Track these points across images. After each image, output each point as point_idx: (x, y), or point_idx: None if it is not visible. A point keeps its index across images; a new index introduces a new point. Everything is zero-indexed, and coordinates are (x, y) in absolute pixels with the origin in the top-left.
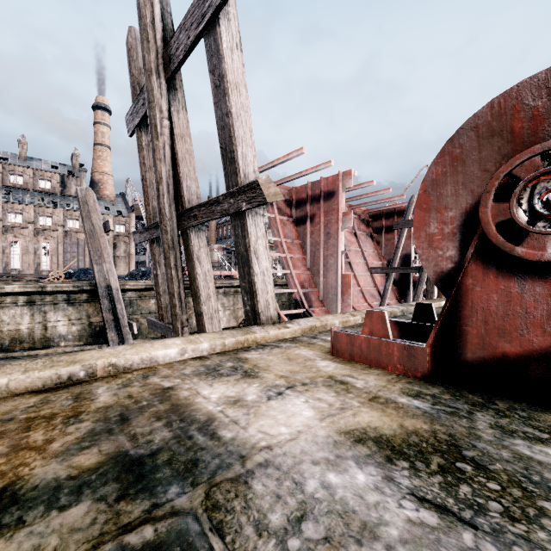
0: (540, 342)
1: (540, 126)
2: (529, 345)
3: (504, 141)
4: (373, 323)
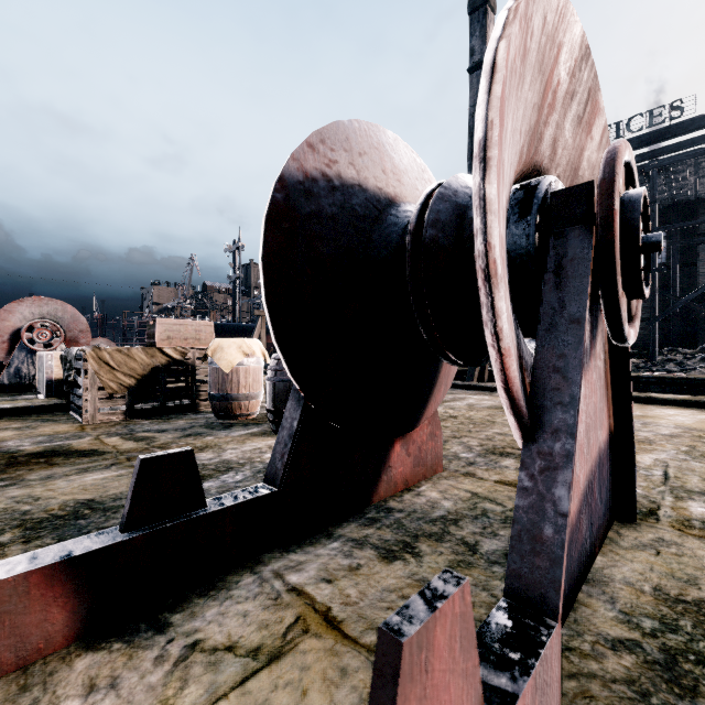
0: (583, 476)
1: (550, 114)
2: (580, 489)
3: (538, 98)
4: (434, 698)
